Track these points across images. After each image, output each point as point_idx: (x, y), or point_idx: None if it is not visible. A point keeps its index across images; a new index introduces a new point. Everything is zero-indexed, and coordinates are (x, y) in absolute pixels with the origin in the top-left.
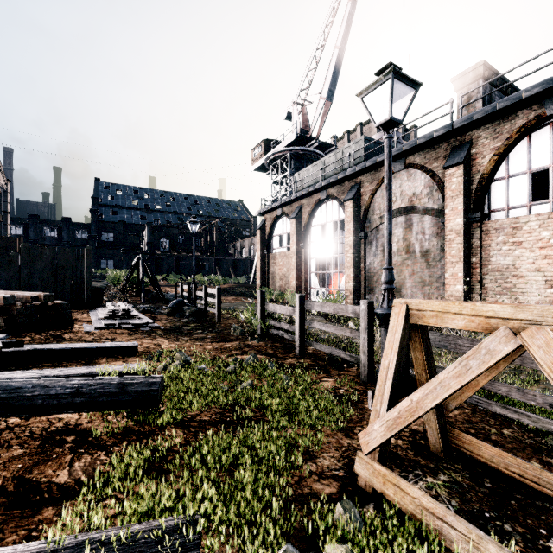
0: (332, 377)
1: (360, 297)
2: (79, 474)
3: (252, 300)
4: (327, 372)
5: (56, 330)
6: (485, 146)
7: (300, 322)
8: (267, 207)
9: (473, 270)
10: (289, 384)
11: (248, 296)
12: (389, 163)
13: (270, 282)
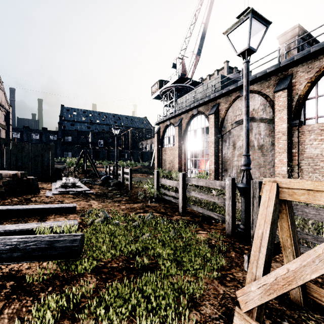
0: (205, 230)
1: (219, 174)
2: (4, 323)
3: (152, 176)
4: (202, 226)
5: (28, 195)
6: (301, 77)
7: (182, 191)
8: (161, 120)
9: (294, 157)
10: (176, 235)
11: (149, 174)
12: (247, 80)
13: (162, 165)
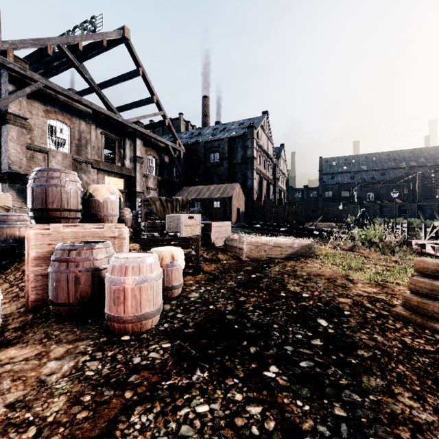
0: None
1: None
2: None
3: None
4: None
5: None
6: None
7: (435, 233)
8: None
9: None
10: None
11: None
12: None
13: None
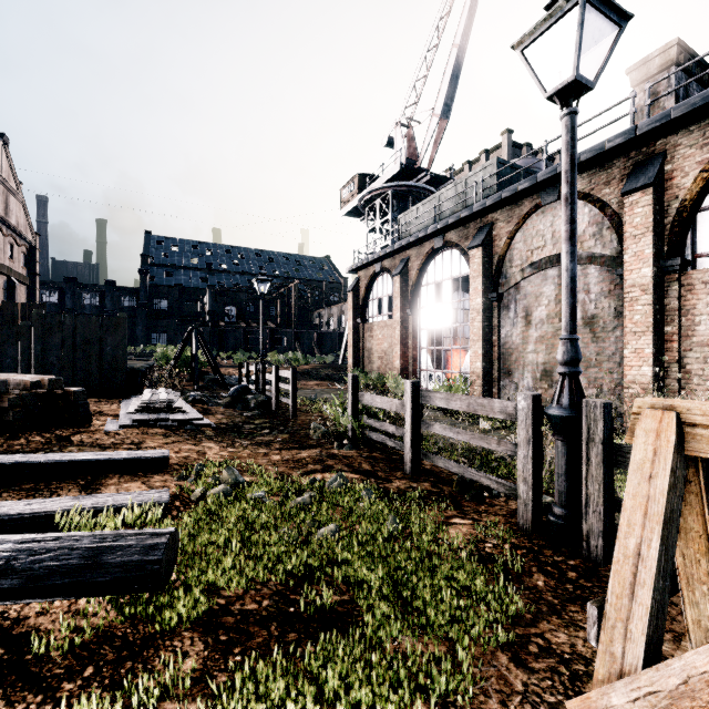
0: (467, 516)
1: (492, 383)
2: None
3: (342, 385)
4: (459, 507)
5: (67, 428)
6: (687, 158)
7: (412, 424)
8: (361, 261)
9: (668, 343)
10: (399, 529)
11: (336, 381)
12: (571, 157)
13: (365, 362)
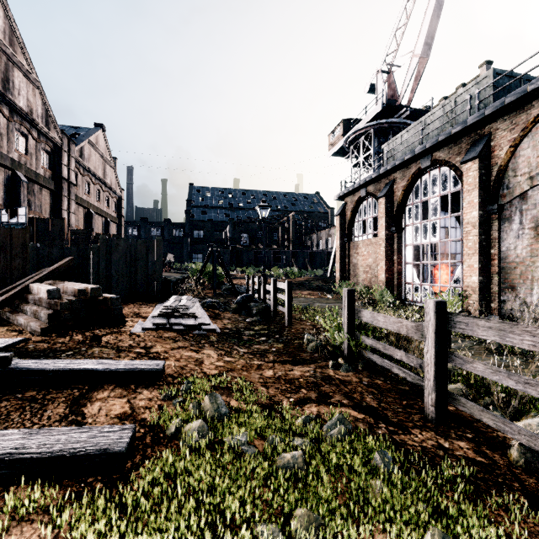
0: None
1: (490, 298)
2: None
3: (330, 295)
4: None
5: (105, 328)
6: None
7: (436, 357)
8: (348, 189)
9: None
10: None
11: (325, 291)
12: None
13: (351, 276)
